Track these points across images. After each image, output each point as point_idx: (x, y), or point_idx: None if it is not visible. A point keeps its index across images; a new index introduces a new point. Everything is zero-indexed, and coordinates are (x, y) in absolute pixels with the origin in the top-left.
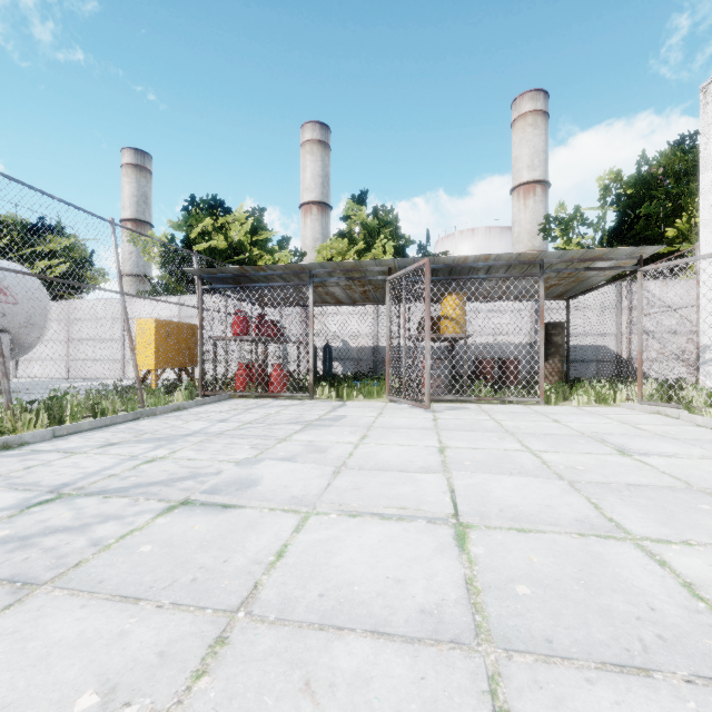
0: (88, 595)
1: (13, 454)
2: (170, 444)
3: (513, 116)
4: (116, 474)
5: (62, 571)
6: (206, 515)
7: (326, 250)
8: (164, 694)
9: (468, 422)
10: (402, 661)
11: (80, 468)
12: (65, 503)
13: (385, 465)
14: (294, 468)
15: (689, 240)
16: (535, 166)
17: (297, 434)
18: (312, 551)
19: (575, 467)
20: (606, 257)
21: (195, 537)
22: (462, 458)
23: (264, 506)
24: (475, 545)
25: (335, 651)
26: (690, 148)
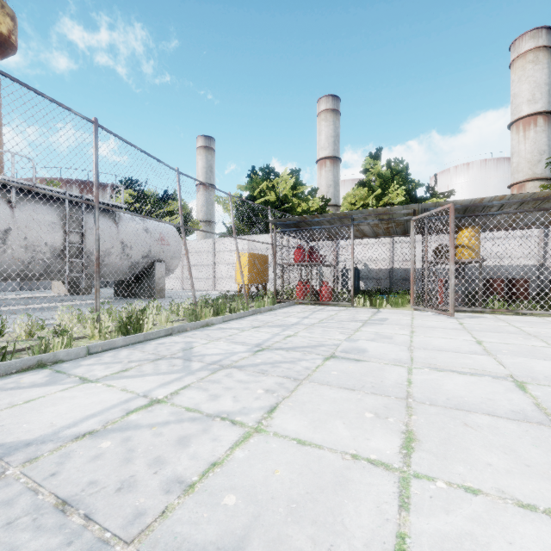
0: (328, 386)
1: (214, 329)
2: (289, 329)
3: (511, 57)
4: (278, 341)
5: (305, 376)
6: (350, 363)
7: (350, 197)
8: (400, 418)
9: (491, 326)
10: (511, 425)
11: (256, 337)
12: (270, 352)
13: (441, 348)
14: (381, 345)
15: None
16: (536, 99)
17: (363, 327)
18: (426, 382)
19: None
20: None
21: (355, 371)
22: (498, 348)
23: (379, 362)
24: (533, 391)
25: (471, 417)
26: None
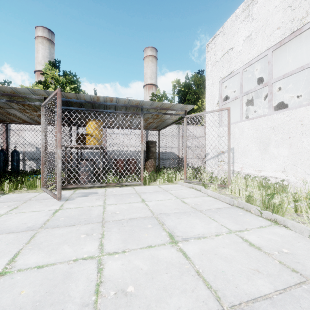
0: None
1: None
2: None
3: (144, 55)
4: None
5: None
6: None
7: None
8: None
9: (82, 211)
10: None
11: None
12: None
13: None
14: None
15: (201, 111)
16: (152, 78)
17: None
18: None
19: (126, 290)
20: (172, 108)
21: None
22: None
23: None
24: None
25: None
26: (201, 76)
